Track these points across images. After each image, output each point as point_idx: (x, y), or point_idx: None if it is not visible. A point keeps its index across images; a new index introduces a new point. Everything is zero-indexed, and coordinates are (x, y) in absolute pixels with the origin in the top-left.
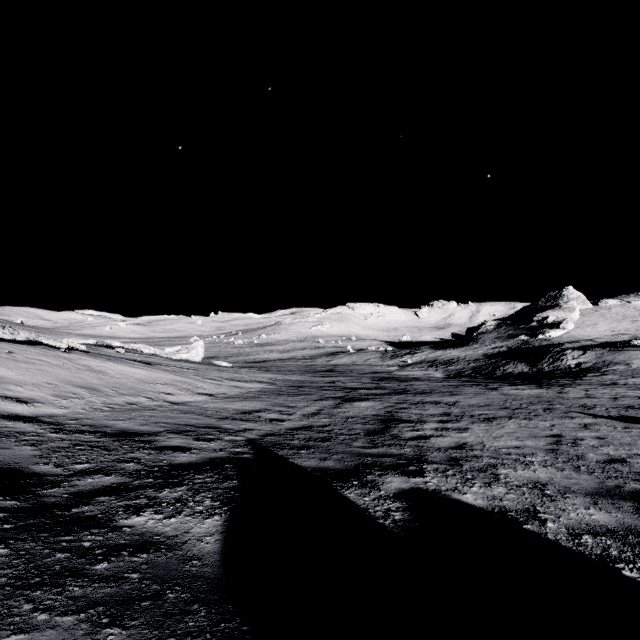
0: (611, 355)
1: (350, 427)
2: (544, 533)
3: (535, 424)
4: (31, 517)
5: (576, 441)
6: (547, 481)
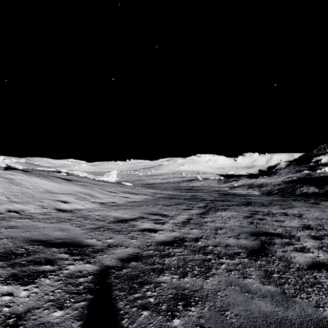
0: None
1: (224, 242)
2: None
3: None
4: None
5: None
6: None
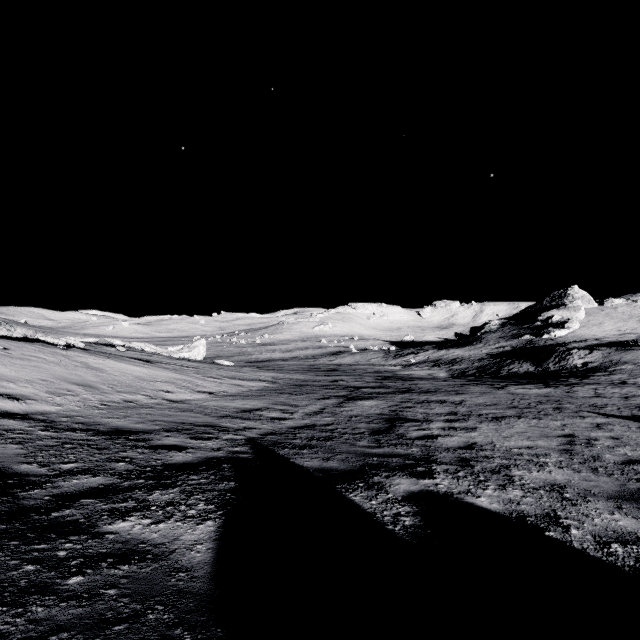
0: (618, 354)
1: (354, 426)
2: (569, 541)
3: (545, 424)
4: (4, 522)
5: (590, 441)
6: (565, 483)
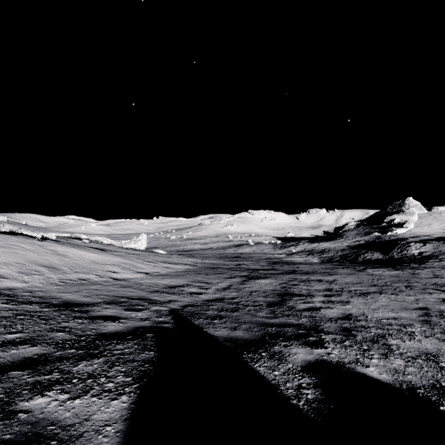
0: None
1: (254, 299)
2: None
3: (402, 298)
4: None
5: (442, 313)
6: (436, 352)
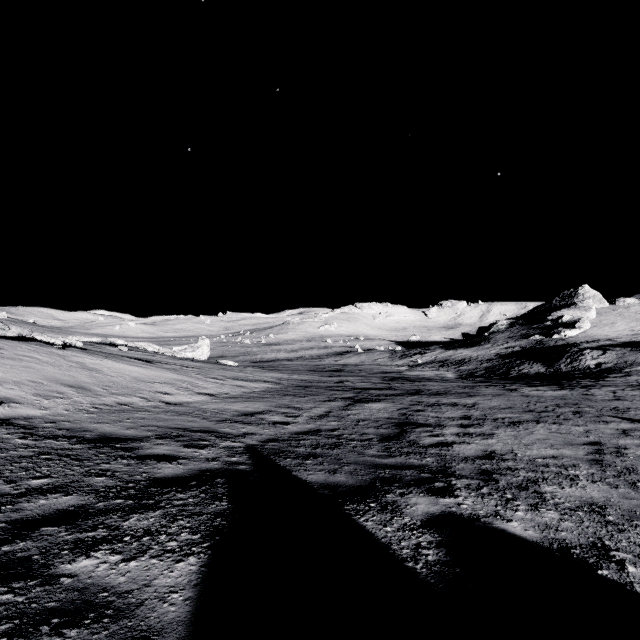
0: (633, 355)
1: (362, 431)
2: (629, 583)
3: (567, 429)
4: None
5: (620, 450)
6: (604, 502)
